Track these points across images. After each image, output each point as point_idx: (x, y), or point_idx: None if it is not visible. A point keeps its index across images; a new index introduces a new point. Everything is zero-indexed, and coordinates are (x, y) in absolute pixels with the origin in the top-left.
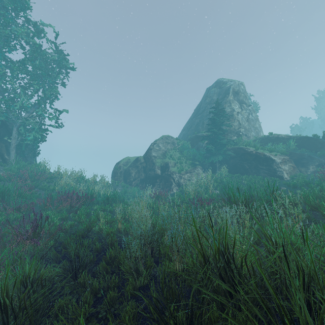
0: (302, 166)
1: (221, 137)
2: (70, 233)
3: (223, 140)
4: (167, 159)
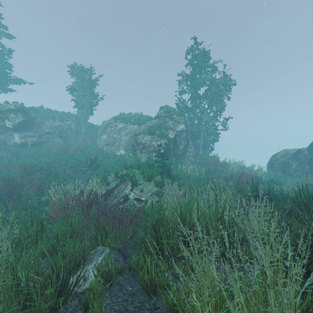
0: None
1: None
2: None
3: None
4: None
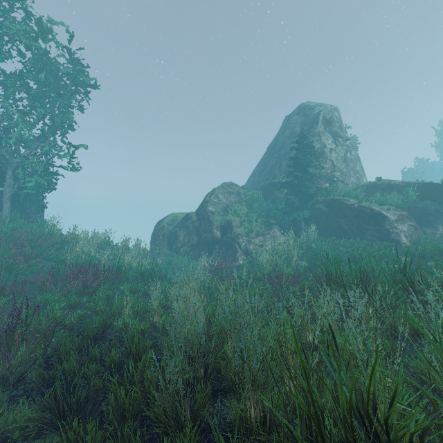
0: (428, 225)
1: (307, 185)
2: (78, 330)
3: (310, 188)
4: (229, 215)
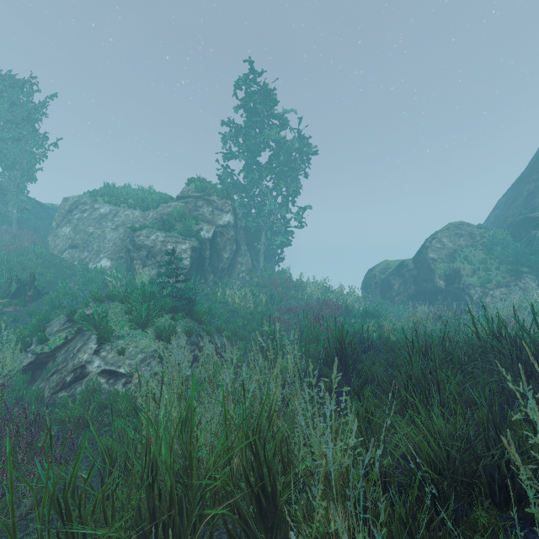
0: None
1: None
2: None
3: None
4: (457, 263)
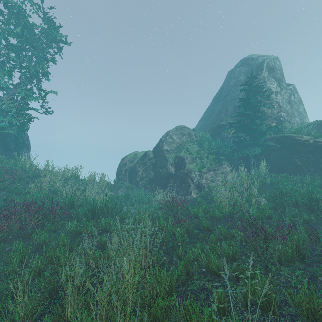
0: None
1: (257, 123)
2: None
3: (261, 126)
4: (182, 153)
